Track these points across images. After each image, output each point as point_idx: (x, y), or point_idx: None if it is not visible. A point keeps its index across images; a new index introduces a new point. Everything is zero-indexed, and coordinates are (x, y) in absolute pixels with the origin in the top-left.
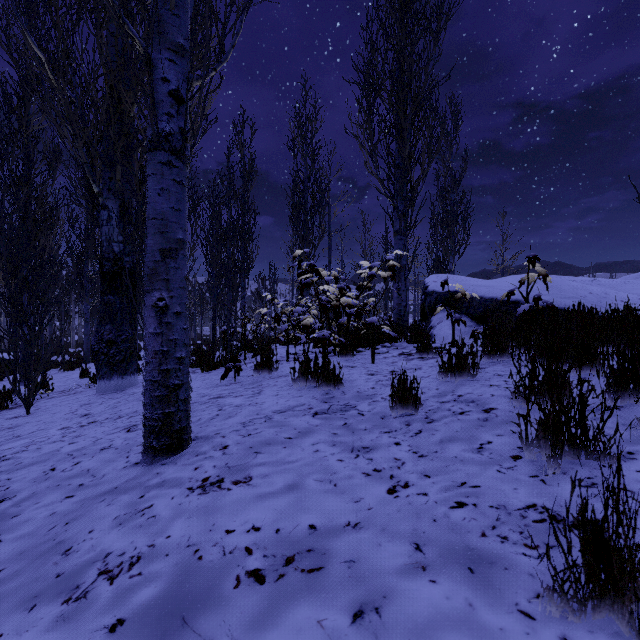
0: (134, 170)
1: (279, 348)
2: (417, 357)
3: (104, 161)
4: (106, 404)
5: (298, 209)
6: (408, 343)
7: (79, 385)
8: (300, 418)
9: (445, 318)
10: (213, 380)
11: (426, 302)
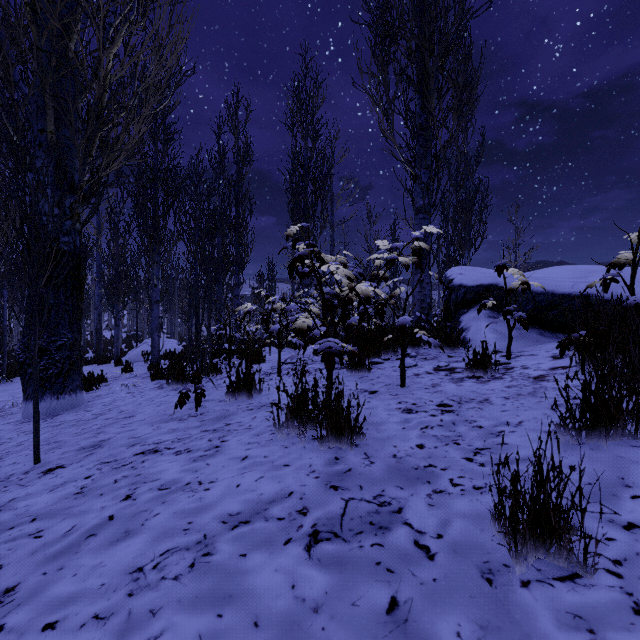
0: (68, 115)
1: (275, 353)
2: (467, 376)
3: (34, 108)
4: (4, 446)
5: (297, 195)
6: (436, 350)
7: (19, 402)
8: (276, 557)
9: (501, 318)
10: (170, 406)
11: (451, 298)
